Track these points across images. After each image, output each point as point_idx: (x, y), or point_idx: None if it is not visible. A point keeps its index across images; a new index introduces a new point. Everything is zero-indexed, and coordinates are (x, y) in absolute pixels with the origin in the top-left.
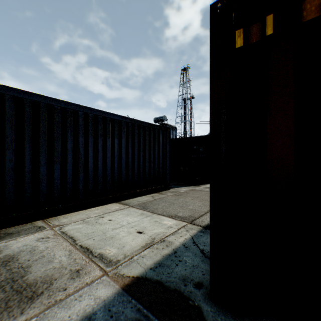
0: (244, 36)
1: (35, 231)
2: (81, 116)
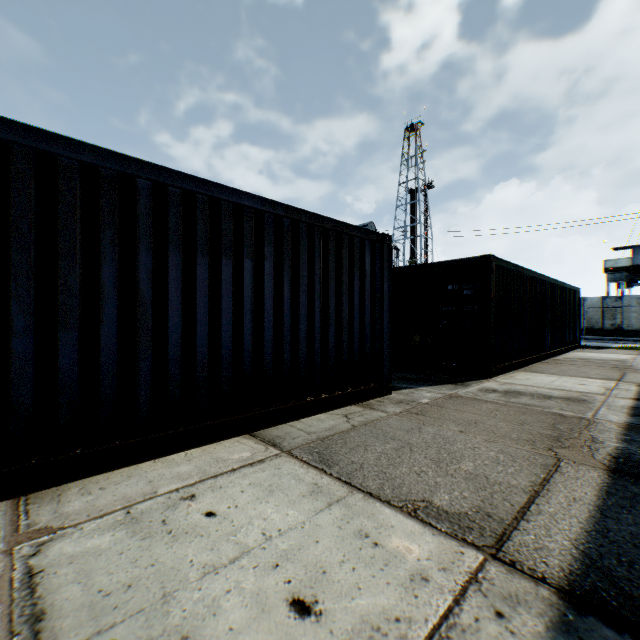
0: None
1: None
2: (143, 193)
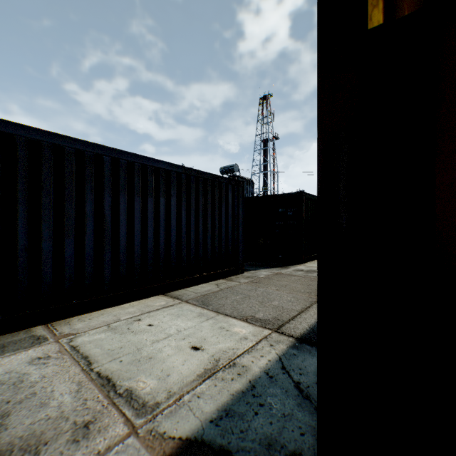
0: (385, 6)
1: (30, 345)
2: (107, 163)
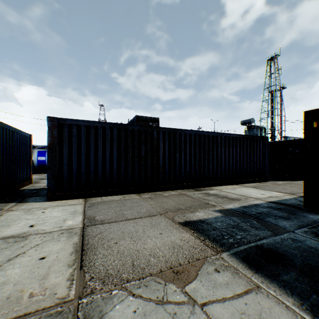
0: (316, 124)
1: (211, 190)
2: (219, 138)
